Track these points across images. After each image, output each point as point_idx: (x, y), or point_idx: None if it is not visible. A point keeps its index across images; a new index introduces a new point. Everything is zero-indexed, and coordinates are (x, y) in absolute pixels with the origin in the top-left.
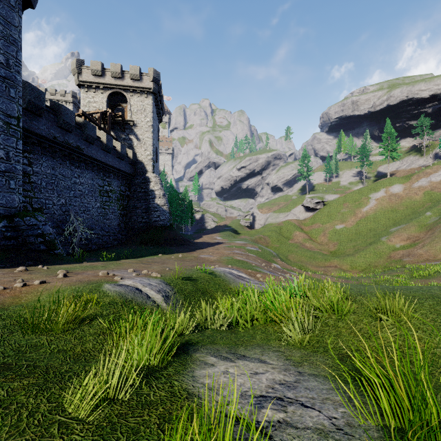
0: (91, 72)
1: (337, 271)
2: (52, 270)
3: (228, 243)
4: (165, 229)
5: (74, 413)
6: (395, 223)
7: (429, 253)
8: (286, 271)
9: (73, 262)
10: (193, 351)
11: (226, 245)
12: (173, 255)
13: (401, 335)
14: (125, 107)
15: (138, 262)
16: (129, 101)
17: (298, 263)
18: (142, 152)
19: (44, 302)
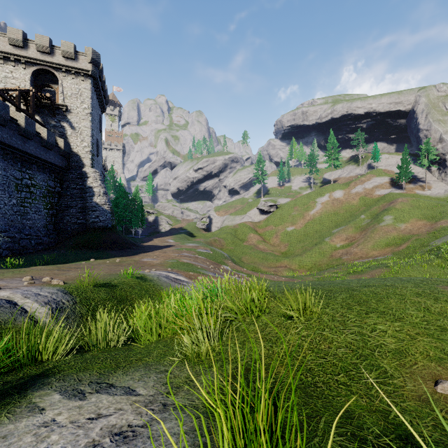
0: (9, 41)
1: (286, 271)
2: None
3: (179, 246)
4: (105, 231)
5: None
6: (336, 225)
7: (363, 252)
8: (235, 272)
9: None
10: (39, 386)
11: (176, 248)
12: (110, 259)
13: (308, 335)
14: (56, 89)
15: (54, 268)
16: (60, 82)
17: (250, 265)
18: (78, 143)
19: None
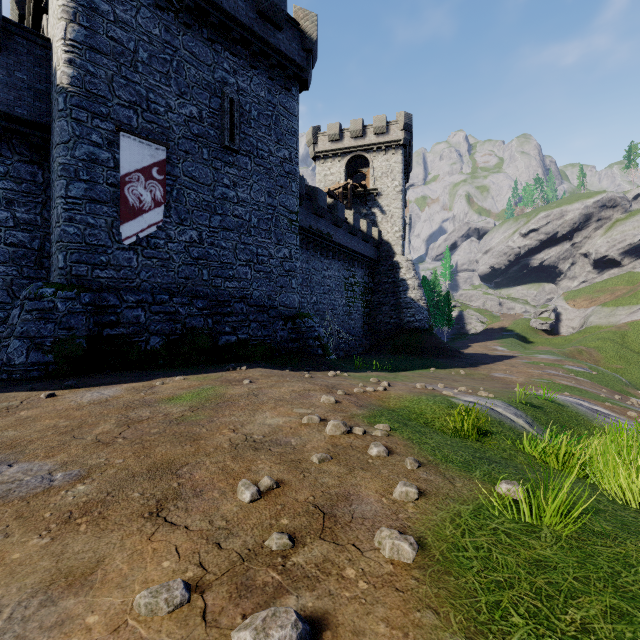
0: (328, 138)
1: None
2: (356, 377)
3: (525, 357)
4: (422, 333)
5: None
6: None
7: None
8: None
9: (355, 370)
10: None
11: (523, 361)
12: (451, 370)
13: None
14: (366, 173)
15: (421, 376)
16: (371, 164)
17: None
18: (388, 229)
19: (419, 409)
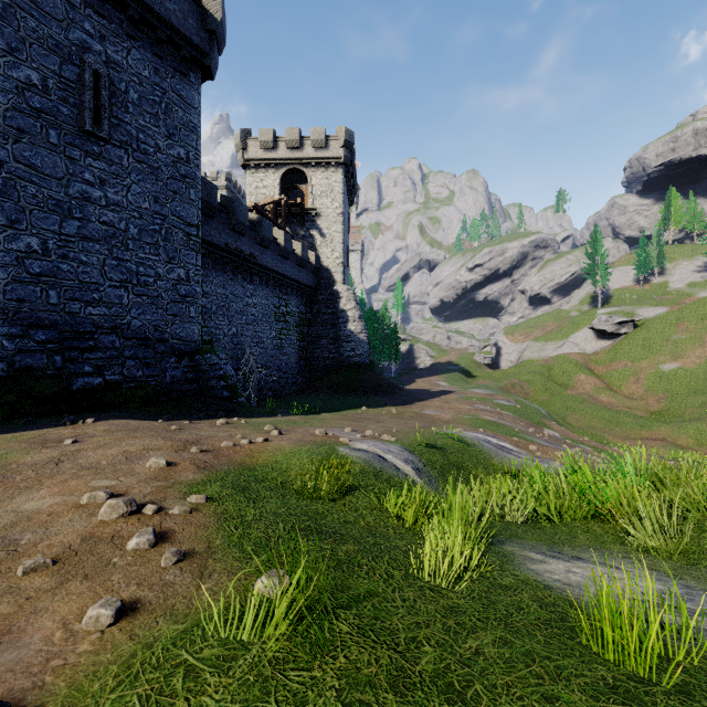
0: (260, 145)
1: (667, 449)
2: (253, 425)
3: (461, 392)
4: (362, 368)
5: (432, 582)
6: None
7: None
8: (570, 442)
9: (264, 414)
10: (499, 543)
11: (459, 396)
12: (383, 409)
13: None
14: (304, 190)
15: (342, 418)
16: (309, 180)
17: (586, 430)
18: (328, 254)
19: (288, 465)
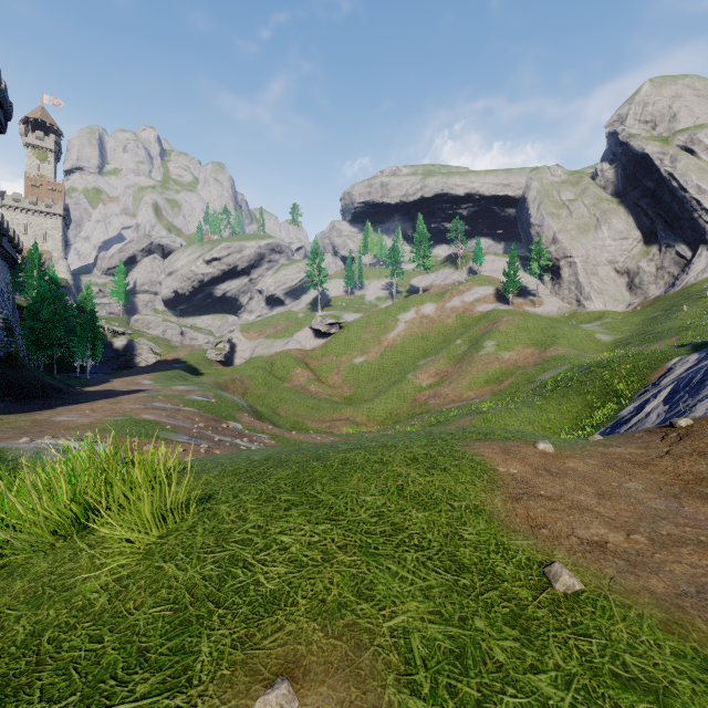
0: None
1: (348, 426)
2: None
3: (156, 391)
4: None
5: None
6: (424, 354)
7: (456, 393)
8: (249, 433)
9: None
10: None
11: (146, 394)
12: None
13: (131, 575)
14: None
15: None
16: None
17: (291, 418)
18: None
19: None
